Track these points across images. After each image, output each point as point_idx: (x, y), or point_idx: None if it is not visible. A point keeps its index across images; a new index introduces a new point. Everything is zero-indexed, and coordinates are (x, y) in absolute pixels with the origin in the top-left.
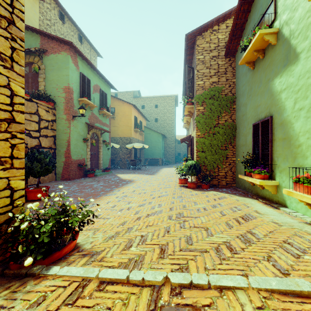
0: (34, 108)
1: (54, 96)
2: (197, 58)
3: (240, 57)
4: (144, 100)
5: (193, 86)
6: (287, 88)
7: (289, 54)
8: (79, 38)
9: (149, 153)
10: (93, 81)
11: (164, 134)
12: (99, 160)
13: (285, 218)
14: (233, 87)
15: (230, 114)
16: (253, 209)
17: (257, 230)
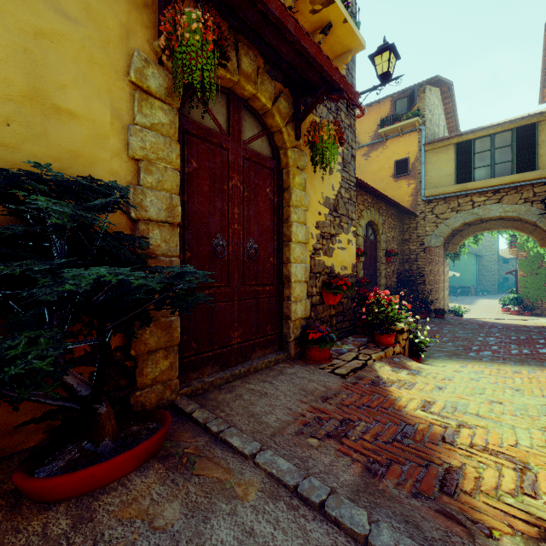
0: None
1: None
2: None
3: None
4: None
5: None
6: None
7: None
8: None
9: (455, 279)
10: None
11: (478, 252)
12: None
13: None
14: None
15: None
16: None
17: None
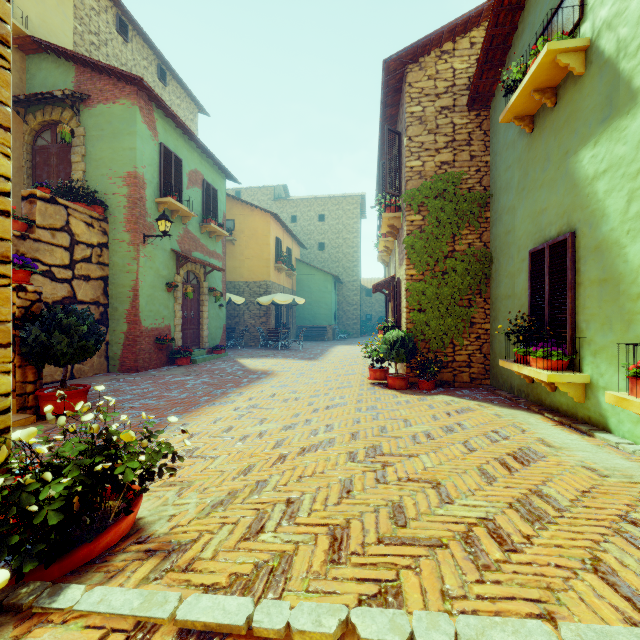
0: (60, 217)
1: (104, 194)
2: (409, 112)
3: (501, 108)
4: (296, 205)
5: (400, 171)
6: (611, 169)
7: (615, 94)
8: (160, 74)
9: (307, 316)
10: (188, 162)
11: (339, 276)
12: (201, 328)
13: (609, 459)
14: (485, 173)
15: (478, 232)
16: (536, 437)
17: (553, 488)
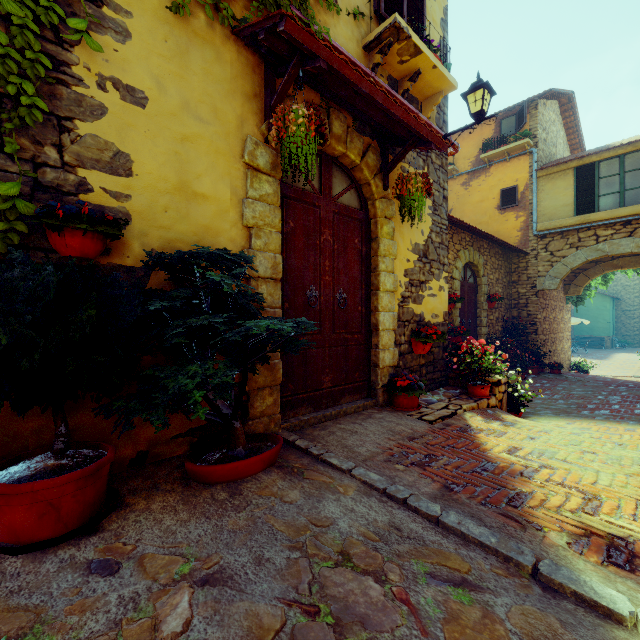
0: None
1: None
2: None
3: None
4: None
5: None
6: None
7: None
8: None
9: (584, 328)
10: None
11: (616, 294)
12: None
13: None
14: None
15: None
16: None
17: None
